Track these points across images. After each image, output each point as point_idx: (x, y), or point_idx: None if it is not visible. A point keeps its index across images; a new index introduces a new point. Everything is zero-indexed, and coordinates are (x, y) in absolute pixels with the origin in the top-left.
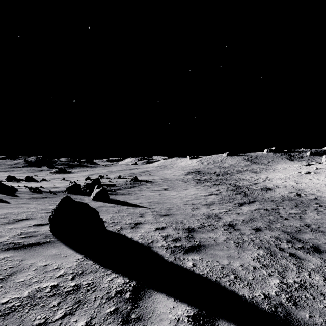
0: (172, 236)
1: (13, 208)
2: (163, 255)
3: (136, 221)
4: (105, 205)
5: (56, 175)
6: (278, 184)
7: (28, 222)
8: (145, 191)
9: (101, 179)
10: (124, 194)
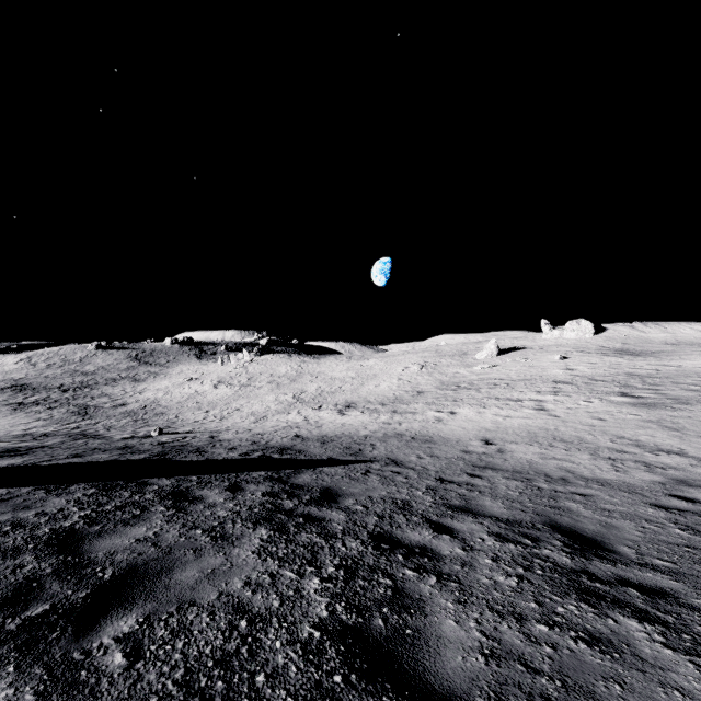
0: None
1: None
2: None
3: None
4: None
5: None
6: (145, 397)
7: None
8: None
9: None
10: None
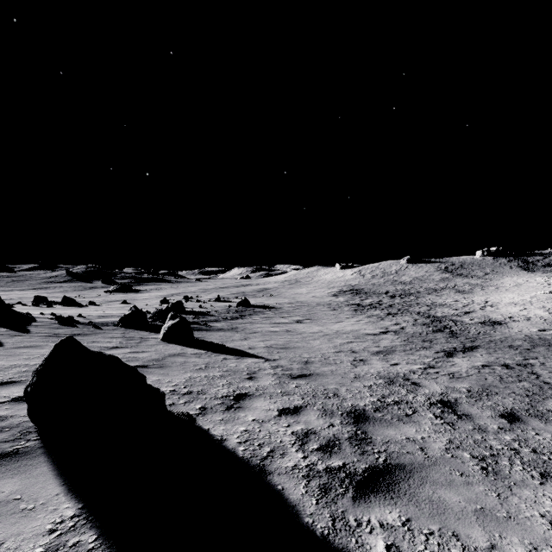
0: (318, 433)
1: (1, 356)
2: (299, 507)
3: (239, 390)
4: (182, 351)
5: (114, 295)
6: (512, 313)
7: (6, 391)
8: (261, 325)
9: (186, 302)
10: (222, 329)
